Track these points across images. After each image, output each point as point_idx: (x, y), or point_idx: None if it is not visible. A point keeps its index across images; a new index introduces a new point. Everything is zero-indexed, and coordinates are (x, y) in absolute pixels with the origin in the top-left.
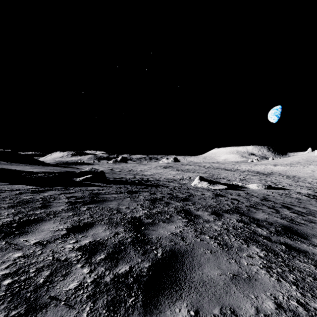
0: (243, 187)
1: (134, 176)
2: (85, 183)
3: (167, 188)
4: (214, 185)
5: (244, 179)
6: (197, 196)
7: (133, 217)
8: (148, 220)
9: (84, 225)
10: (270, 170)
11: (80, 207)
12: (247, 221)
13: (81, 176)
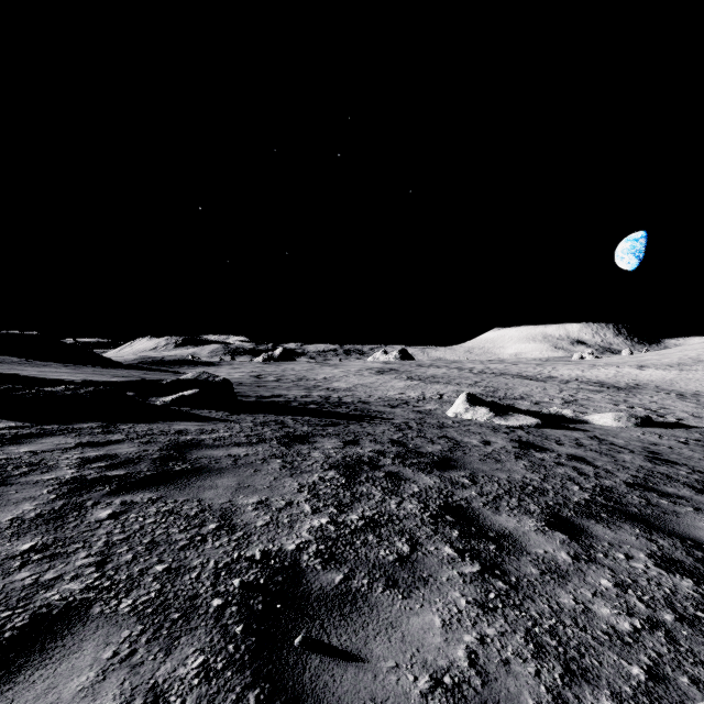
0: (579, 422)
1: (308, 391)
2: (175, 410)
3: (389, 426)
4: (507, 417)
5: (573, 399)
6: (475, 451)
7: (272, 555)
8: (328, 572)
9: (22, 632)
10: (632, 379)
11: (92, 507)
12: (692, 564)
13: (172, 392)
